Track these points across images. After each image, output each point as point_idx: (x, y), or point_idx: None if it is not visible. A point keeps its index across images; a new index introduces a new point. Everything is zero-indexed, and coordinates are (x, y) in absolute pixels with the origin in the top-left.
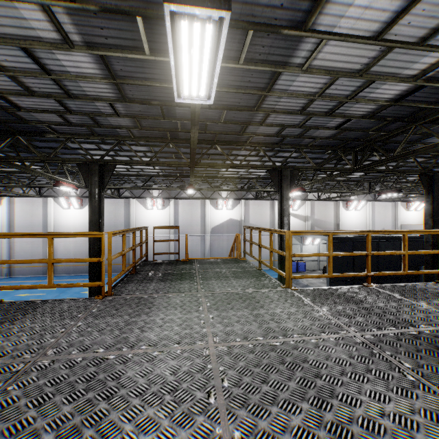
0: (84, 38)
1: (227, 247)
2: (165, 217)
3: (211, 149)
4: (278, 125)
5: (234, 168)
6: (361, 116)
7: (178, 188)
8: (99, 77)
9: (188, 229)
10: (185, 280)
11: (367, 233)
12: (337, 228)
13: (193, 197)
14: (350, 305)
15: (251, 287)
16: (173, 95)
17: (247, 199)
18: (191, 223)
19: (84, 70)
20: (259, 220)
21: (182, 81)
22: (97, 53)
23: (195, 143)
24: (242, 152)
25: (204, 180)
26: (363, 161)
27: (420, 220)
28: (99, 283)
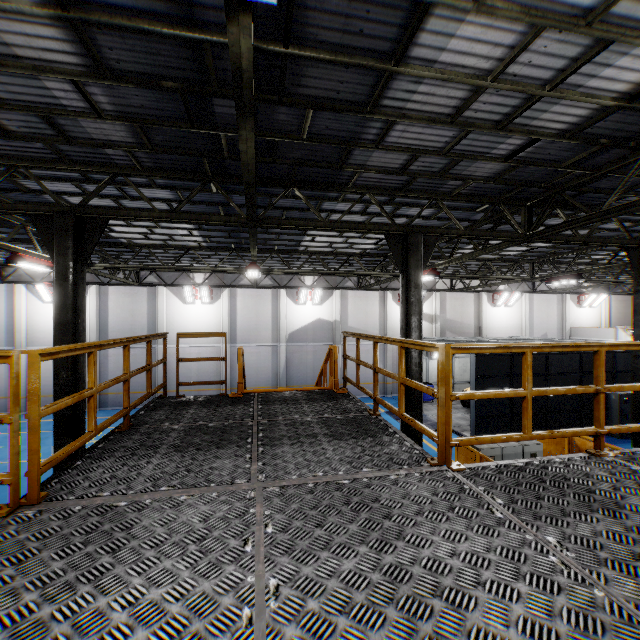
0: None
1: (313, 364)
2: (215, 317)
3: (286, 197)
4: (407, 148)
5: (326, 230)
6: (556, 133)
7: (233, 270)
8: (30, 2)
9: (251, 335)
10: (227, 448)
11: (597, 348)
12: (480, 332)
13: (259, 285)
14: (601, 521)
15: (366, 465)
16: (205, 64)
17: (344, 288)
18: (256, 325)
19: None
20: (363, 321)
21: None
22: None
23: (252, 168)
24: (339, 206)
25: (277, 256)
26: (541, 223)
27: (596, 321)
28: (2, 477)
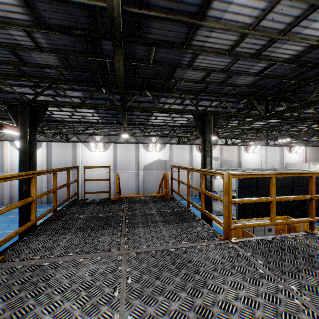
0: None
1: (156, 181)
2: (106, 158)
3: (141, 96)
4: (205, 69)
5: (162, 112)
6: (284, 60)
7: (115, 133)
8: None
9: (124, 167)
10: (108, 229)
11: (310, 175)
12: (240, 166)
13: (128, 142)
14: None
15: (184, 239)
16: (96, 21)
17: (171, 143)
18: (127, 162)
19: None
20: (181, 160)
21: None
22: None
23: (122, 77)
24: (169, 100)
25: (137, 127)
26: (273, 109)
27: (299, 160)
28: None
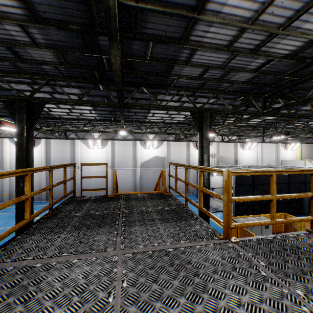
0: None
1: (153, 178)
2: (104, 155)
3: (139, 92)
4: (203, 65)
5: (159, 109)
6: (282, 56)
7: (113, 131)
8: None
9: (122, 164)
10: (104, 227)
11: (312, 172)
12: (236, 162)
13: (126, 139)
14: None
15: (182, 239)
16: (92, 15)
17: (168, 140)
18: (124, 159)
19: None
20: (178, 157)
21: None
22: None
23: (119, 73)
24: (166, 97)
25: (135, 124)
26: (271, 106)
27: (294, 157)
28: None
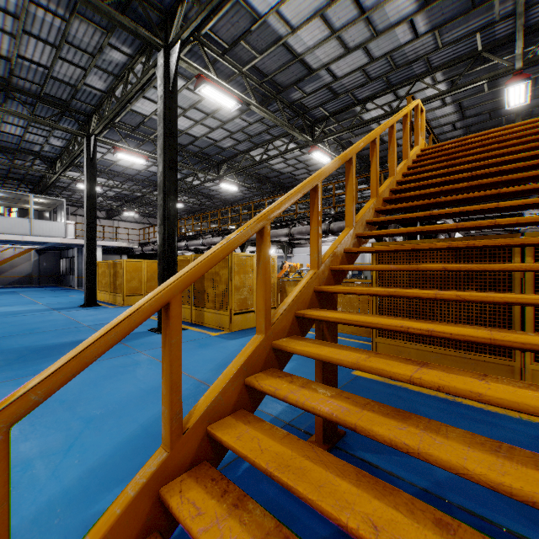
0: (452, 99)
1: None
2: None
3: None
4: None
5: None
6: None
7: None
8: (452, 112)
9: None
10: None
11: None
12: None
13: None
14: None
15: None
16: (500, 103)
17: None
18: None
19: (445, 113)
20: None
21: (509, 102)
22: (457, 103)
23: None
24: None
25: None
26: None
27: None
28: None
